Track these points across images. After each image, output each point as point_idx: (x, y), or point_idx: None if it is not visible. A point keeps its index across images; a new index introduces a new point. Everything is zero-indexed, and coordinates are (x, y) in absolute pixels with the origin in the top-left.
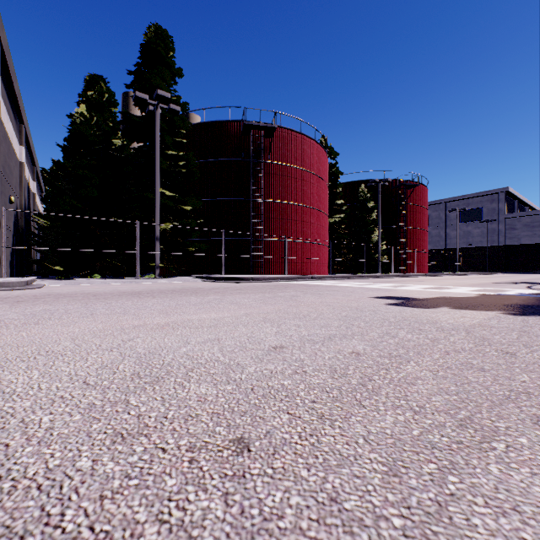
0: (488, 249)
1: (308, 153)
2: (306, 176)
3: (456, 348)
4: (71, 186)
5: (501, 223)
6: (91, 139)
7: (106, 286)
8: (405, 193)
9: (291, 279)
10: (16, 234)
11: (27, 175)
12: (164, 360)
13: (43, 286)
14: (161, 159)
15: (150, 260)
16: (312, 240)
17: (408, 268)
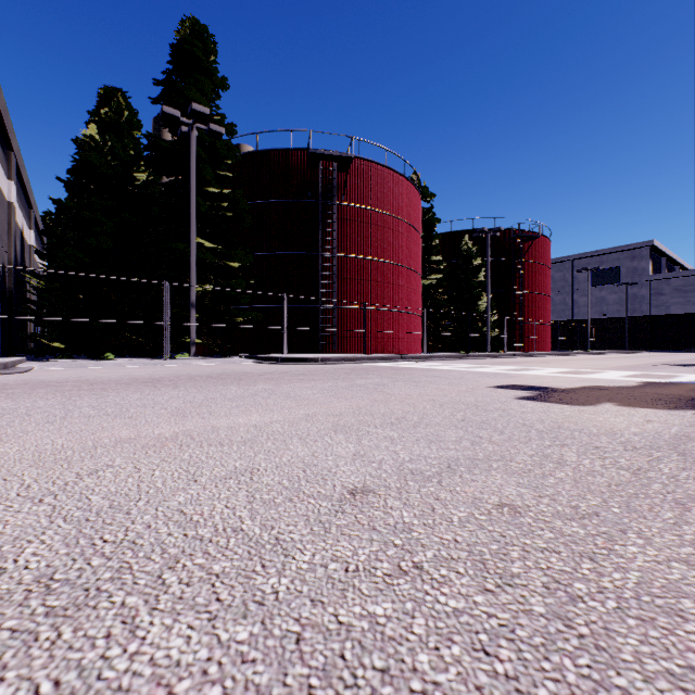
0: (628, 320)
1: (395, 193)
2: (393, 224)
3: (690, 491)
4: (76, 234)
5: (645, 286)
6: (104, 171)
7: (118, 370)
8: (521, 247)
9: (373, 360)
10: (2, 298)
11: (20, 221)
12: (129, 530)
13: (29, 370)
14: (198, 199)
15: (184, 334)
16: (401, 307)
17: (526, 345)
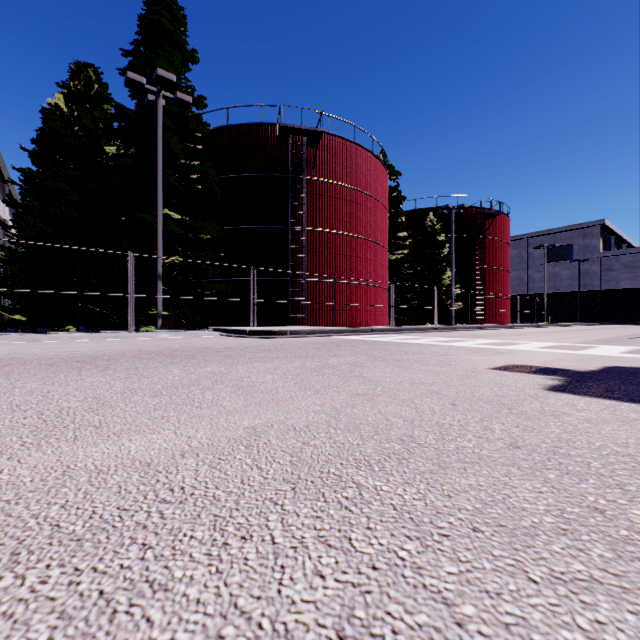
0: (580, 294)
1: (363, 169)
2: (361, 199)
3: None
4: (42, 205)
5: (596, 263)
6: (70, 141)
7: (68, 344)
8: (483, 224)
9: (343, 333)
10: None
11: None
12: None
13: None
14: (165, 169)
15: (151, 306)
16: (369, 281)
17: (487, 318)
